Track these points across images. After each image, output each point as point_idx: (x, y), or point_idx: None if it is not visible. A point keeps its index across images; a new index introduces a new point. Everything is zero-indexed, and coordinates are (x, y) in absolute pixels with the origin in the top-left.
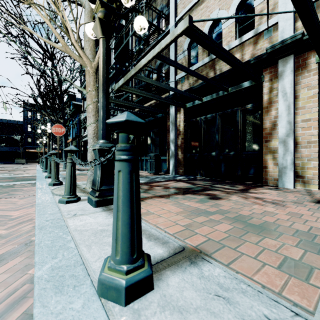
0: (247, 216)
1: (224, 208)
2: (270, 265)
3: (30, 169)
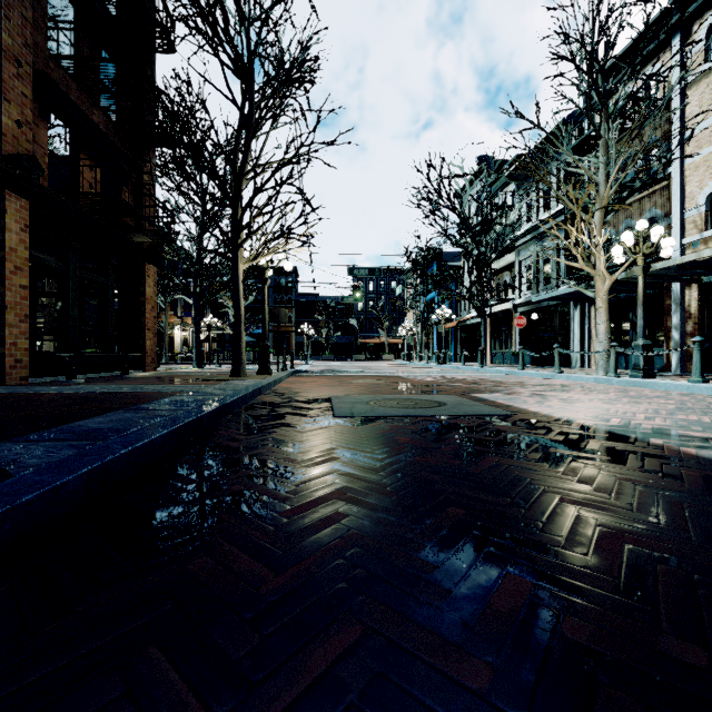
0: None
1: None
2: None
3: (423, 366)
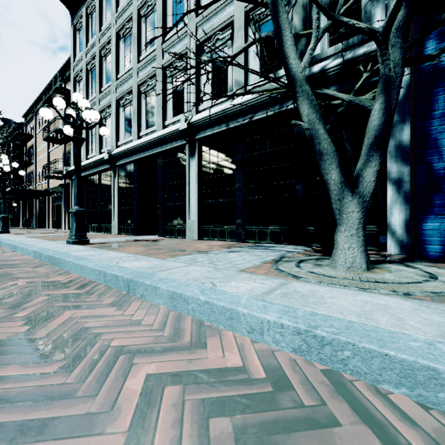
0: None
1: None
2: None
3: None
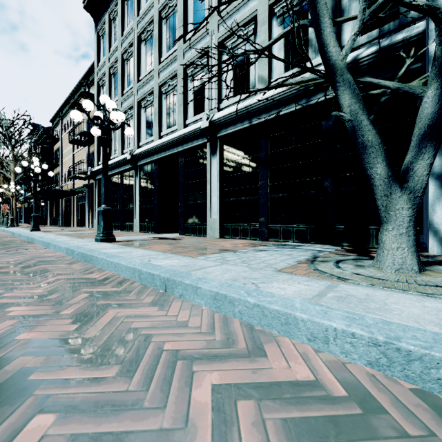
0: None
1: None
2: None
3: None
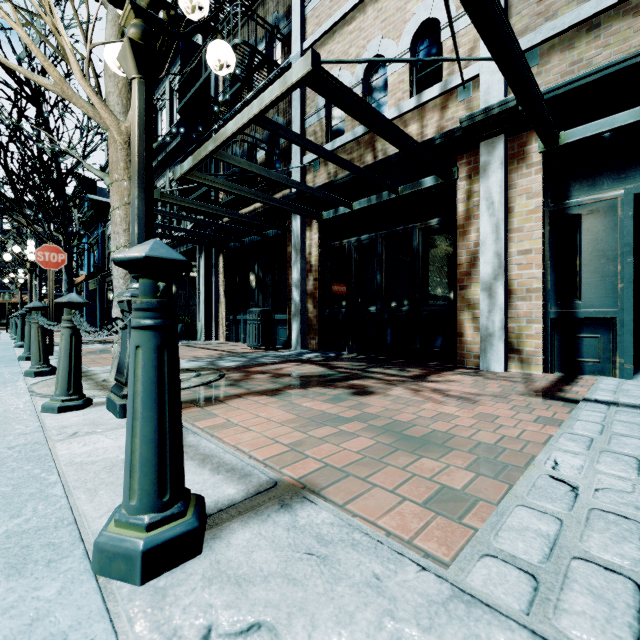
0: (407, 423)
1: (373, 411)
2: (417, 502)
3: None
